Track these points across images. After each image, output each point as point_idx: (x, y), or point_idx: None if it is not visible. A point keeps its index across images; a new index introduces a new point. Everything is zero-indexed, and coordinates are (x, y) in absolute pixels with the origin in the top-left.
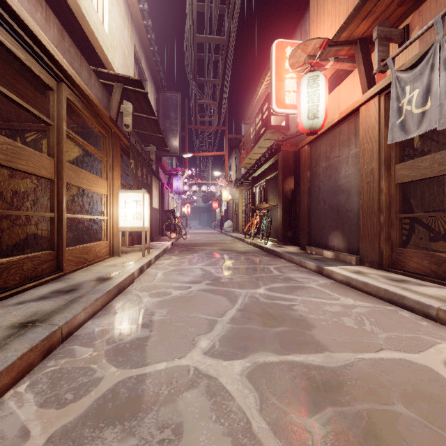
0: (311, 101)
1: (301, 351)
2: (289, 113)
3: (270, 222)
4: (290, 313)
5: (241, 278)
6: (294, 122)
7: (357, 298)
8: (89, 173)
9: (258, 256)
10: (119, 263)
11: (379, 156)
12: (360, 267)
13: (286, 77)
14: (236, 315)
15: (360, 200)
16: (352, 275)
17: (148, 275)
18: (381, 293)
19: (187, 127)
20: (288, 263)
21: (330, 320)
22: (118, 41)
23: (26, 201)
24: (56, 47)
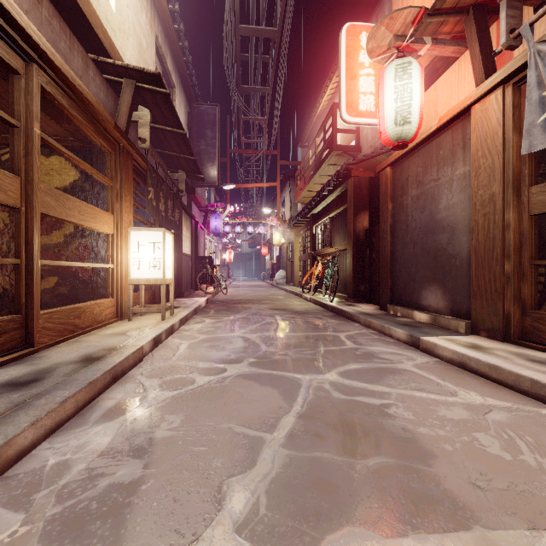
0: (400, 99)
1: (426, 524)
2: (364, 123)
3: (335, 272)
4: (386, 423)
5: (300, 354)
6: (367, 141)
7: (484, 392)
8: (82, 202)
9: (321, 319)
10: (126, 330)
11: (504, 175)
12: (474, 338)
13: (361, 74)
14: (296, 427)
15: (472, 240)
16: (469, 352)
17: (166, 349)
18: (524, 384)
19: (228, 151)
20: (364, 329)
21: (457, 441)
22: (132, 25)
23: (0, 242)
24: (27, 13)
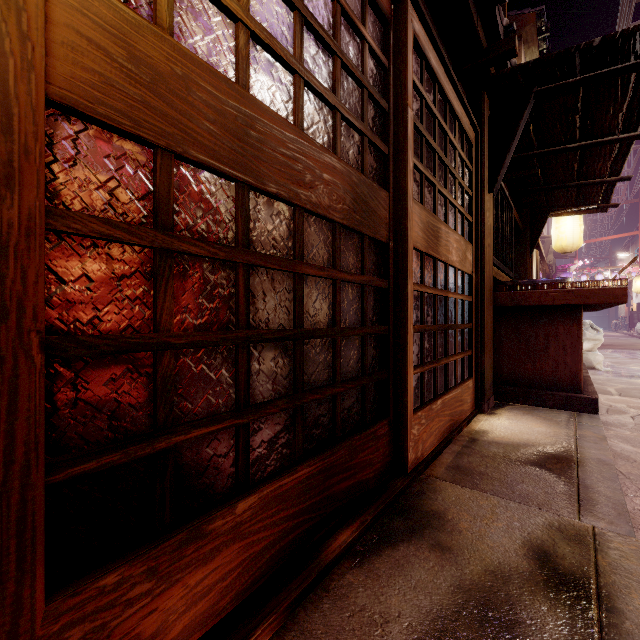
0: None
1: None
2: None
3: None
4: None
5: None
6: None
7: None
8: None
9: None
10: None
11: None
12: None
13: None
14: None
15: None
16: None
17: None
18: None
19: None
20: None
21: None
22: None
23: None
24: None
